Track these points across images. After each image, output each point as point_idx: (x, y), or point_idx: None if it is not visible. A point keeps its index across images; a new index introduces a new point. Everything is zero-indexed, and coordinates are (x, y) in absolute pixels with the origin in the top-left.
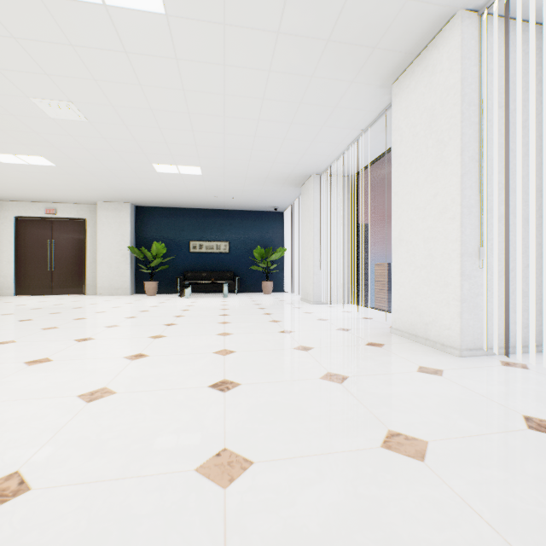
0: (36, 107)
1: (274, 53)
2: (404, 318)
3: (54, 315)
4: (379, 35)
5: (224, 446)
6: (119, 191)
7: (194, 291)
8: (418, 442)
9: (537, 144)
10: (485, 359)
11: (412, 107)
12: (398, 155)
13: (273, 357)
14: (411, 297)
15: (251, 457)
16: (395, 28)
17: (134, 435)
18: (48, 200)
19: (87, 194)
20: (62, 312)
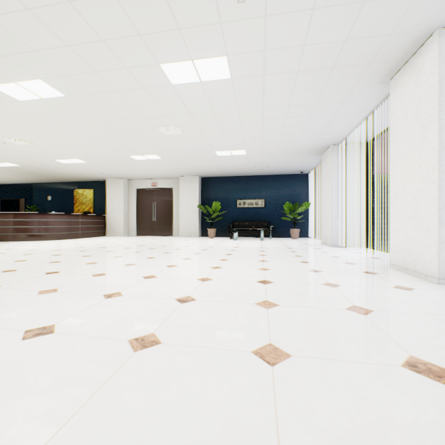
0: (159, 131)
1: (295, 81)
2: (399, 256)
3: (163, 246)
4: (371, 57)
5: (266, 300)
6: (192, 169)
7: (240, 235)
8: (368, 310)
9: None
10: None
11: (404, 98)
12: (394, 134)
13: (293, 273)
14: (403, 240)
15: (278, 304)
16: (384, 50)
17: (226, 292)
18: (153, 177)
19: (174, 173)
20: (167, 245)
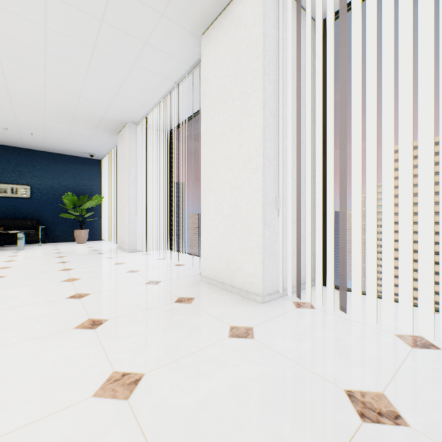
0: None
1: None
2: (213, 266)
3: None
4: None
5: None
6: None
7: None
8: None
9: (311, 116)
10: (282, 302)
11: (220, 59)
12: (208, 106)
13: (26, 358)
14: (219, 245)
15: None
16: None
17: None
18: None
19: None
20: None
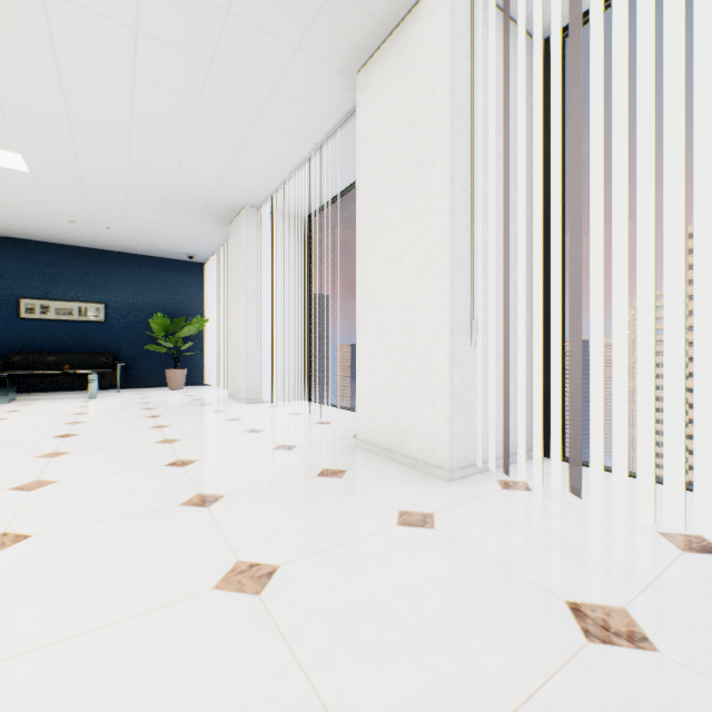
0: None
1: None
2: (374, 424)
3: None
4: None
5: None
6: None
7: (31, 388)
8: None
9: (529, 190)
10: (480, 480)
11: (385, 109)
12: (366, 180)
13: (123, 539)
14: (384, 392)
15: None
16: None
17: None
18: None
19: None
20: None
